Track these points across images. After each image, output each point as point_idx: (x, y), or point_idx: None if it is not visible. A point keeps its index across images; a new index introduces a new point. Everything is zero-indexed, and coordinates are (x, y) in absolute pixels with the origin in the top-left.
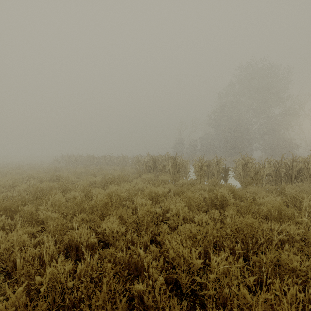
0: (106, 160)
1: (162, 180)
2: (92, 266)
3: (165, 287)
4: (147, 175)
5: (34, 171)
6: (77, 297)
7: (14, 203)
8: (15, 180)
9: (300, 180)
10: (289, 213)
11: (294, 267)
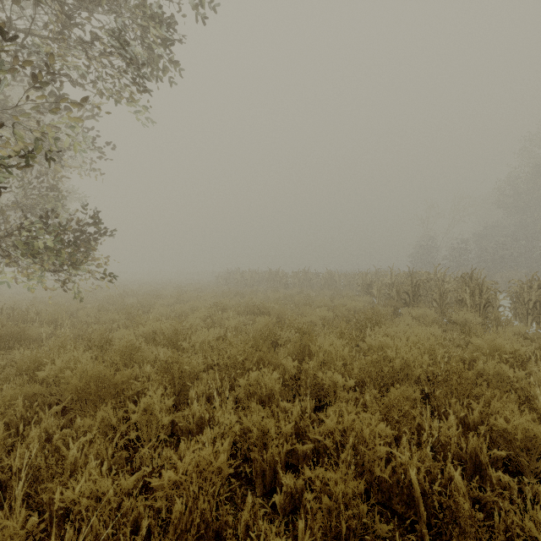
0: (301, 278)
1: (461, 322)
2: None
3: None
4: (422, 310)
5: (210, 295)
6: None
7: (266, 352)
8: (207, 309)
9: None
10: None
11: None
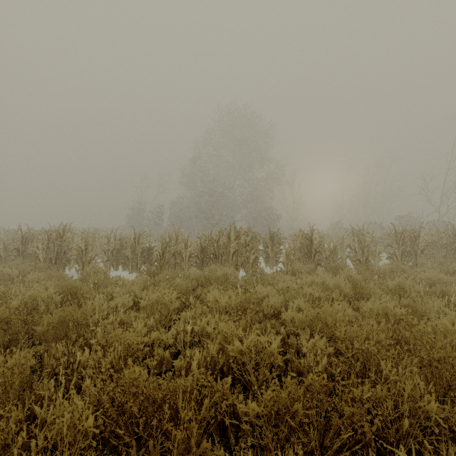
0: None
1: (0, 276)
2: None
3: None
4: None
5: None
6: None
7: None
8: None
9: None
10: (71, 325)
11: None
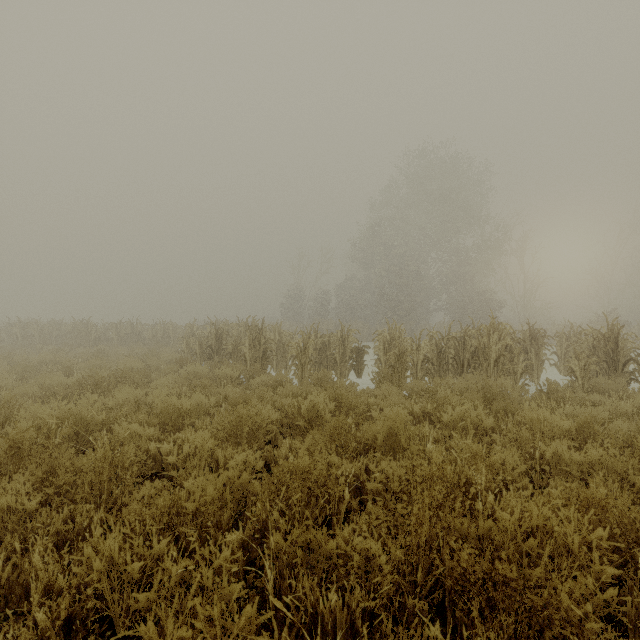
0: (121, 332)
1: (223, 377)
2: None
3: (53, 636)
4: (193, 366)
5: None
6: None
7: None
8: None
9: (476, 368)
10: (404, 436)
11: (331, 550)
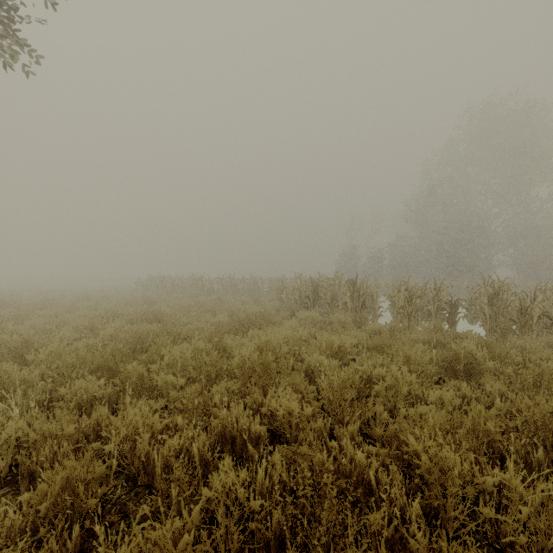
0: (225, 285)
1: (336, 322)
2: (280, 474)
3: (423, 523)
4: (308, 312)
5: (113, 303)
6: (271, 528)
7: (111, 359)
8: (91, 319)
9: None
10: None
11: None
